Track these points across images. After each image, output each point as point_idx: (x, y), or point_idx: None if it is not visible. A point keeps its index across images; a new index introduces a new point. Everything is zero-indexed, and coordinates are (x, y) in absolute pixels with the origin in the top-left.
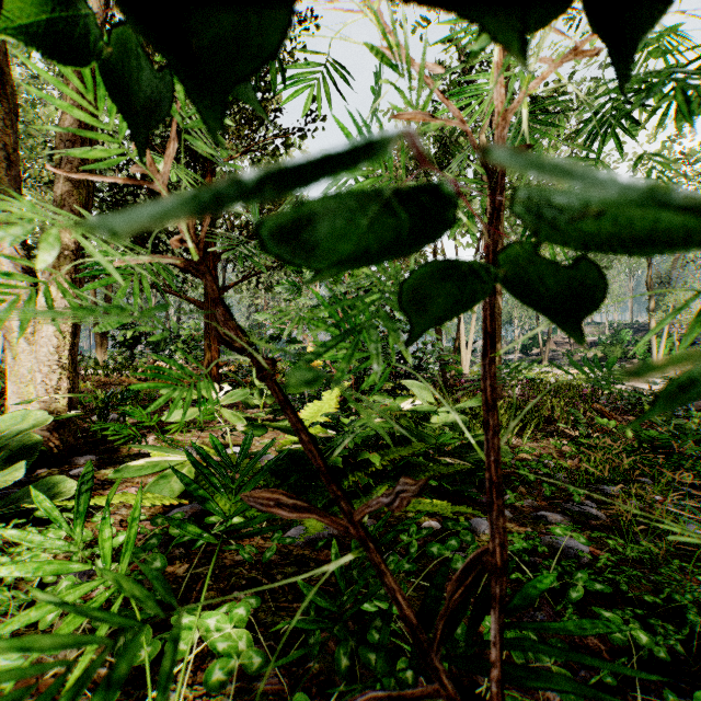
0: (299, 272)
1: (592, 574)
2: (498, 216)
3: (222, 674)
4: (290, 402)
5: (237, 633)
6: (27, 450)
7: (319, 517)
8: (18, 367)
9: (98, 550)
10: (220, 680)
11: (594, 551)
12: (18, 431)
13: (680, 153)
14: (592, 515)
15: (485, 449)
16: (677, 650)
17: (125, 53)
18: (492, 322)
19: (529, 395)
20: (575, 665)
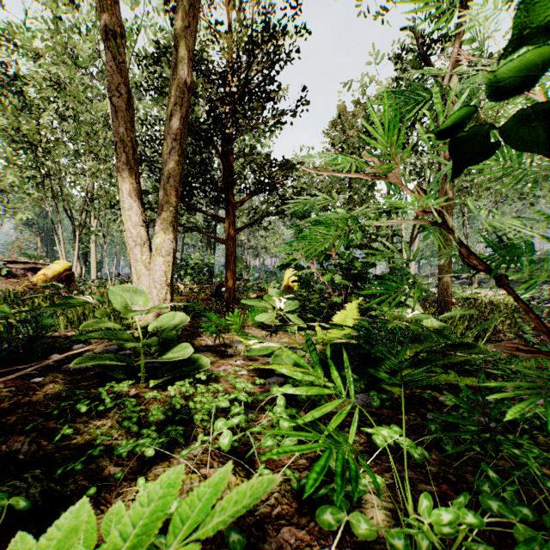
0: (306, 216)
1: None
2: None
3: (417, 455)
4: (518, 298)
5: (403, 439)
6: (170, 338)
7: (543, 356)
8: (140, 285)
9: (260, 397)
10: (419, 458)
11: None
12: (173, 324)
13: None
14: None
15: None
16: None
17: (476, 133)
18: None
19: None
20: None
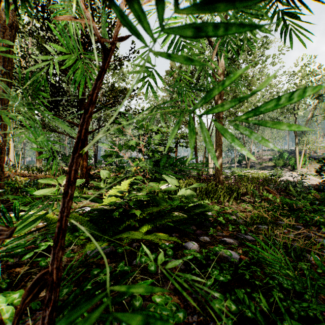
0: (121, 123)
1: (231, 270)
2: (105, 73)
3: None
4: None
5: (7, 308)
6: None
7: None
8: None
9: None
10: None
11: (243, 257)
12: None
13: (309, 71)
14: (247, 239)
15: (61, 208)
16: (264, 310)
17: None
18: (86, 133)
19: (239, 183)
20: (209, 319)
